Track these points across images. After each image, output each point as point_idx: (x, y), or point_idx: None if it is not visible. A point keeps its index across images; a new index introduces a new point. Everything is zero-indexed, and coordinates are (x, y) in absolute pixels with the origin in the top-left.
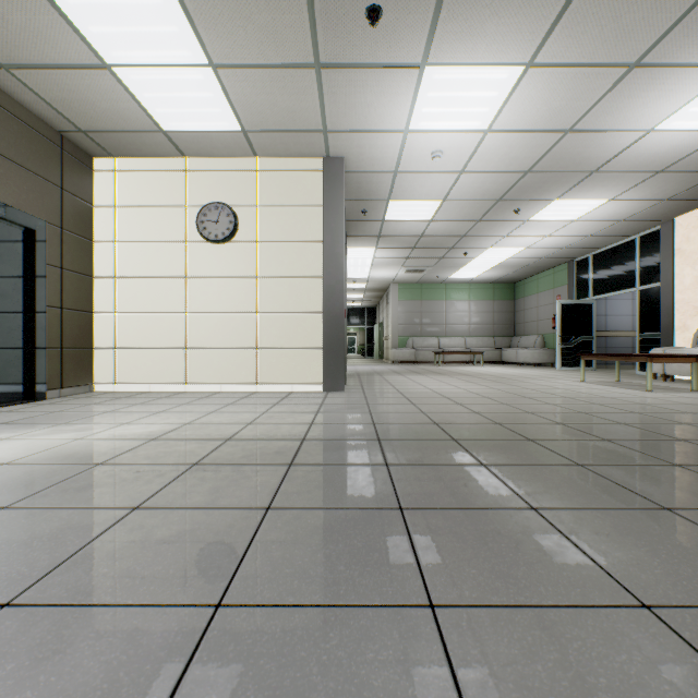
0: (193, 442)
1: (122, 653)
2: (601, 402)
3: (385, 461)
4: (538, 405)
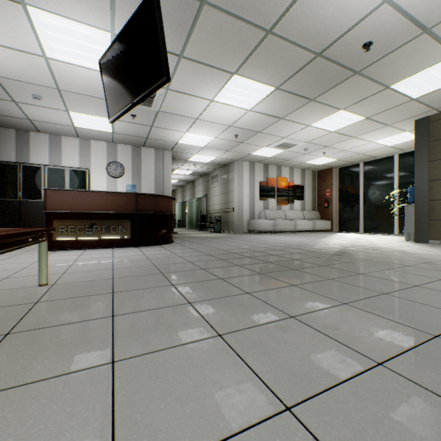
0: (375, 250)
1: (296, 244)
2: (289, 325)
3: (317, 251)
4: (351, 296)
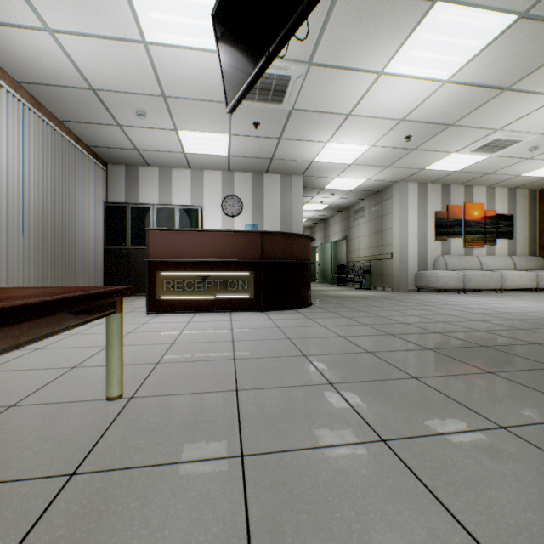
0: None
1: (543, 316)
2: None
3: None
4: None
